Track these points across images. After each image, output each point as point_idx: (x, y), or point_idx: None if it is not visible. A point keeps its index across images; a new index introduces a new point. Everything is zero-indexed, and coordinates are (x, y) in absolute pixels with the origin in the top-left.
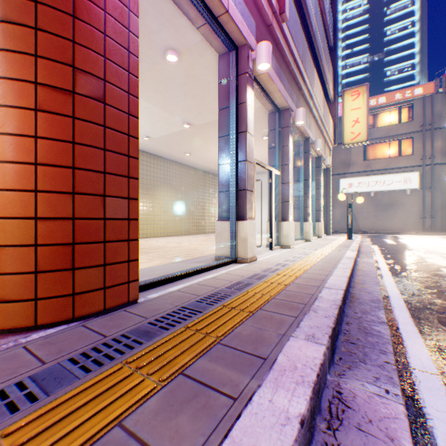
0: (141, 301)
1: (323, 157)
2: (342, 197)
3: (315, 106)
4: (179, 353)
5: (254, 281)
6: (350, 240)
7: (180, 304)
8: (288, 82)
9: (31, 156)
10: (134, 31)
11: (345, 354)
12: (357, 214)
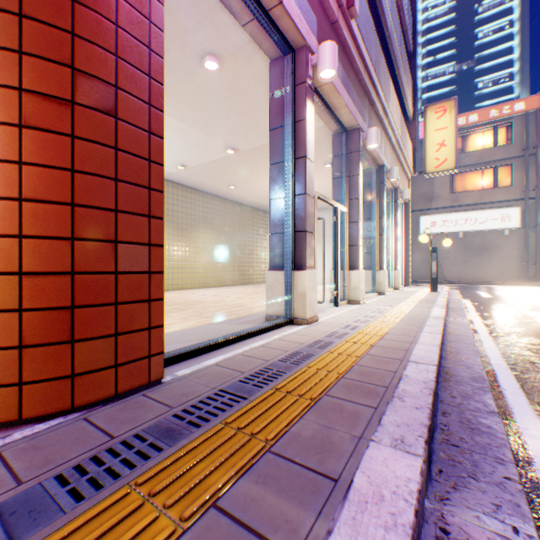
0: (166, 380)
1: (400, 189)
2: (424, 239)
3: (390, 125)
4: (212, 469)
5: (316, 352)
6: (434, 293)
7: (218, 386)
8: (358, 95)
9: (14, 189)
10: (157, 22)
11: (447, 464)
12: (442, 259)
